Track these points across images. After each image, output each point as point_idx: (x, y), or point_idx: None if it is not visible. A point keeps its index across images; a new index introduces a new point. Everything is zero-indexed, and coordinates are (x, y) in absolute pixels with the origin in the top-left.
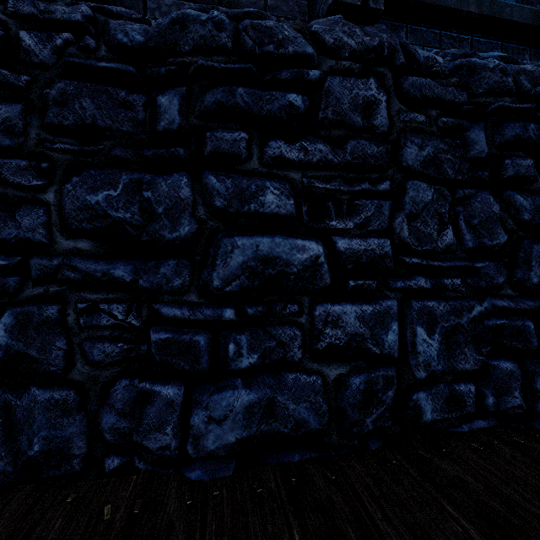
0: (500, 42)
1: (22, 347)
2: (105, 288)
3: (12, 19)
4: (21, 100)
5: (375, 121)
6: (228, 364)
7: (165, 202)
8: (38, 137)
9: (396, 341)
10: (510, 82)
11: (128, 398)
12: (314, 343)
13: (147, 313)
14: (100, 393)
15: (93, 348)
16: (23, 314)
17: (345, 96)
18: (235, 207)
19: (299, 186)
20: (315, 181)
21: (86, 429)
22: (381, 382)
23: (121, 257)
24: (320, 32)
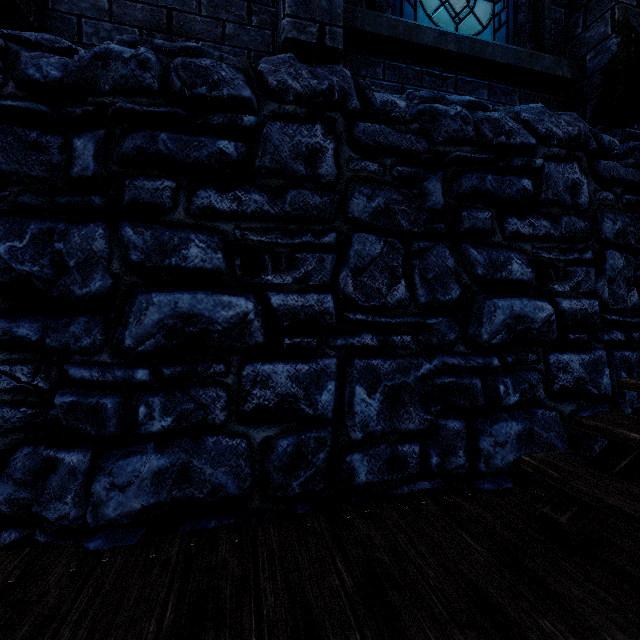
0: (487, 82)
1: None
2: (8, 348)
3: None
4: None
5: (320, 169)
6: (137, 427)
7: (77, 254)
8: None
9: (331, 401)
10: (471, 131)
11: (30, 467)
12: (241, 405)
13: (57, 375)
14: None
15: None
16: None
17: (285, 143)
18: (155, 262)
19: (231, 238)
20: (250, 234)
21: None
22: (312, 444)
23: (30, 314)
24: (264, 72)
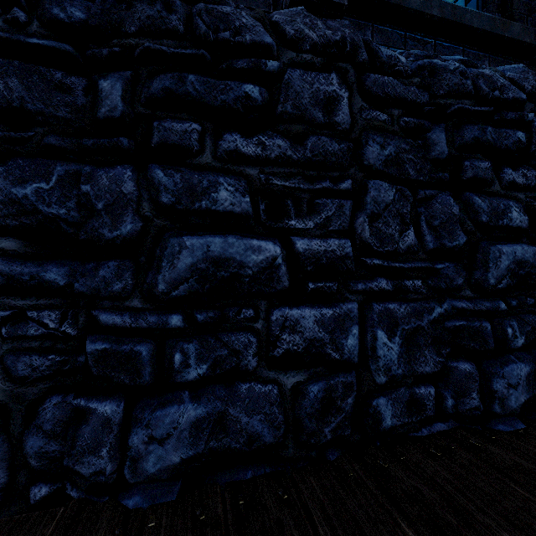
0: (462, 47)
1: None
2: (35, 293)
3: None
4: None
5: (336, 117)
6: (173, 376)
7: (106, 197)
8: None
9: (356, 345)
10: (470, 85)
11: (60, 417)
12: (270, 350)
13: (84, 320)
14: (27, 413)
15: (17, 361)
16: None
17: (305, 90)
18: (185, 204)
19: (256, 182)
20: (274, 178)
21: (7, 455)
22: (341, 389)
23: (56, 258)
24: (280, 22)
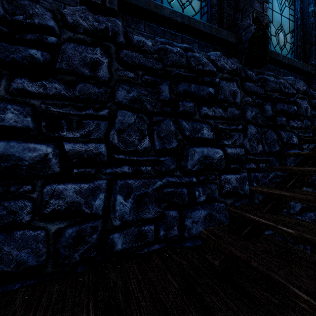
0: (197, 40)
1: None
2: None
3: None
4: None
5: (99, 73)
6: None
7: None
8: None
9: (101, 204)
10: (184, 61)
11: None
12: (42, 210)
13: None
14: None
15: None
16: None
17: (76, 56)
18: None
19: (39, 109)
20: (52, 107)
21: None
22: (89, 230)
23: None
24: (66, 14)
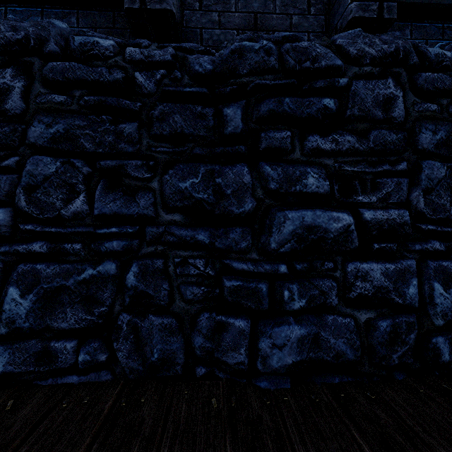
0: None
1: (144, 287)
2: (191, 248)
3: (129, 65)
4: (136, 120)
5: (393, 113)
6: (284, 305)
7: (233, 186)
8: (147, 144)
9: (417, 294)
10: None
11: (209, 326)
12: (346, 293)
13: (219, 266)
14: (190, 322)
15: (186, 289)
16: (143, 265)
17: (368, 96)
18: (285, 189)
19: (331, 169)
20: (345, 166)
21: (183, 345)
22: (404, 326)
23: (200, 226)
24: (344, 45)
